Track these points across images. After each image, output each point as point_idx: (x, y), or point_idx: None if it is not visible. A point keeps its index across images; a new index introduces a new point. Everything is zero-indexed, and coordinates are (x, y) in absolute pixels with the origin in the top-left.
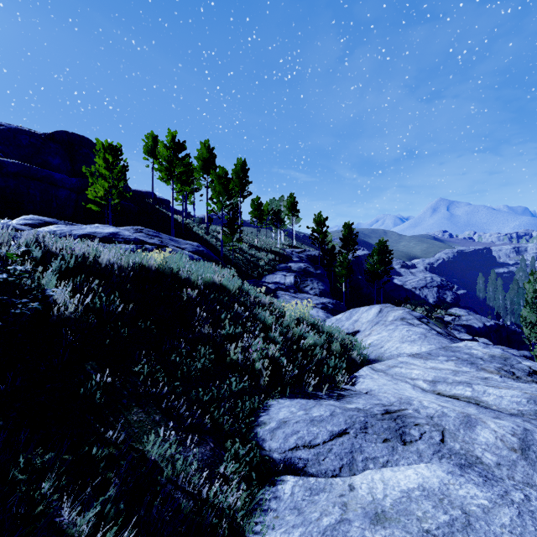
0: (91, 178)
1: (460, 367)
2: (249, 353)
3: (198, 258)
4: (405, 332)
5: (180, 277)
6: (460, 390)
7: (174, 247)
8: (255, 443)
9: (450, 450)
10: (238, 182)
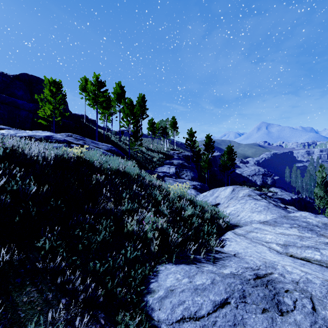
0: (41, 102)
1: (303, 233)
2: (143, 225)
3: (110, 154)
4: (253, 205)
5: (94, 166)
6: (309, 254)
7: (93, 147)
8: (145, 313)
9: (324, 320)
10: (140, 108)
